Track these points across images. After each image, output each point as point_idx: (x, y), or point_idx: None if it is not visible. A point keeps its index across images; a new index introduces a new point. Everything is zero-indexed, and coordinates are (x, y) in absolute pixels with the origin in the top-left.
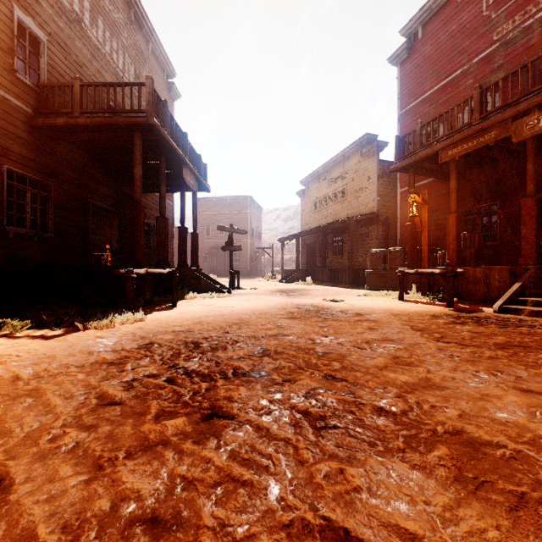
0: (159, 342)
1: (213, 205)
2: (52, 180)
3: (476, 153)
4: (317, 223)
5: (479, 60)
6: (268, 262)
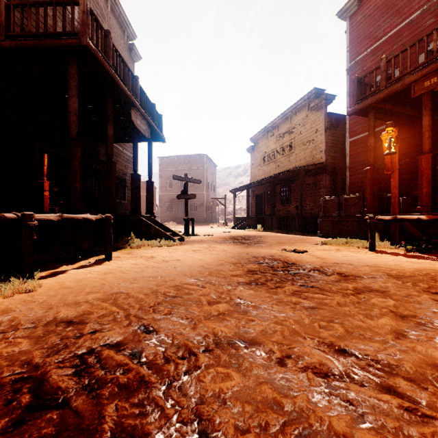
0: None
1: (175, 162)
2: None
3: None
4: (265, 176)
5: None
6: (222, 212)
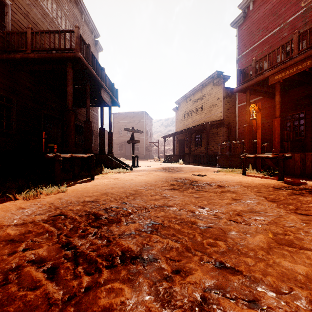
0: (67, 213)
1: (123, 117)
2: (14, 96)
3: (291, 79)
4: (185, 127)
5: (292, 20)
6: (156, 151)
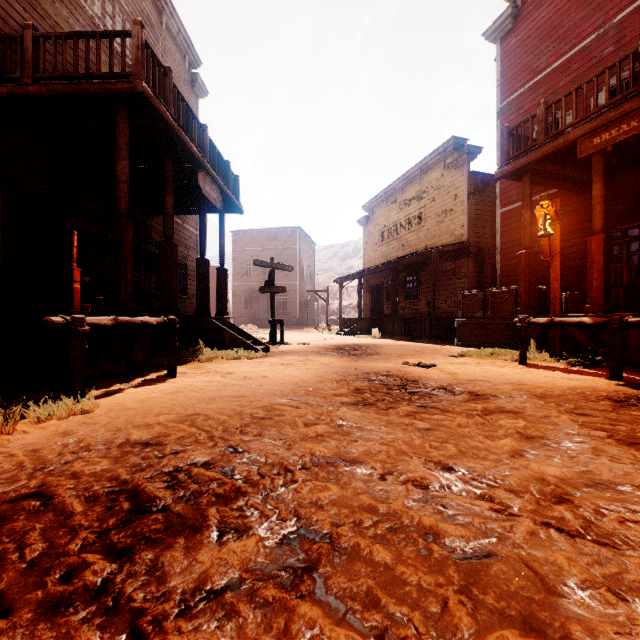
0: (57, 489)
1: (255, 239)
2: None
3: (628, 146)
4: (384, 259)
5: (625, 17)
6: (323, 310)
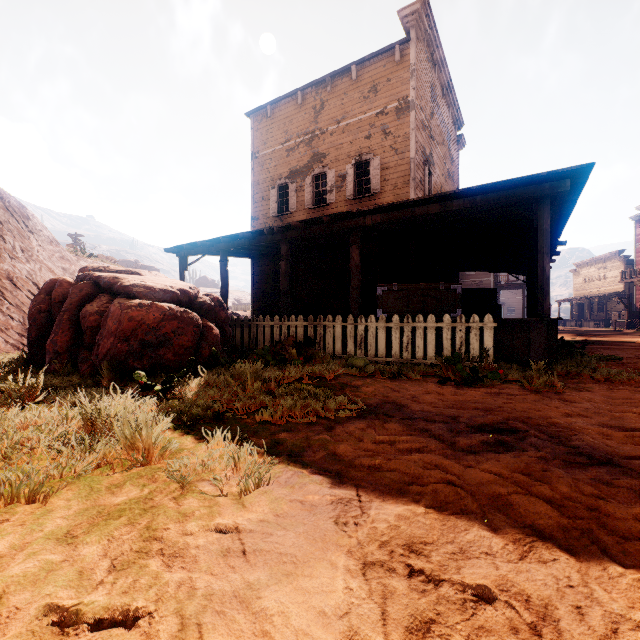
0: None
1: None
2: None
3: None
4: (586, 292)
5: None
6: None
